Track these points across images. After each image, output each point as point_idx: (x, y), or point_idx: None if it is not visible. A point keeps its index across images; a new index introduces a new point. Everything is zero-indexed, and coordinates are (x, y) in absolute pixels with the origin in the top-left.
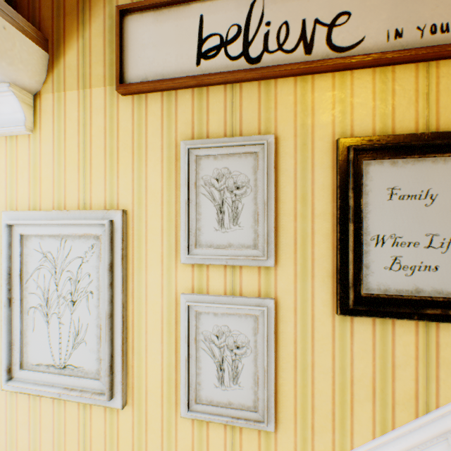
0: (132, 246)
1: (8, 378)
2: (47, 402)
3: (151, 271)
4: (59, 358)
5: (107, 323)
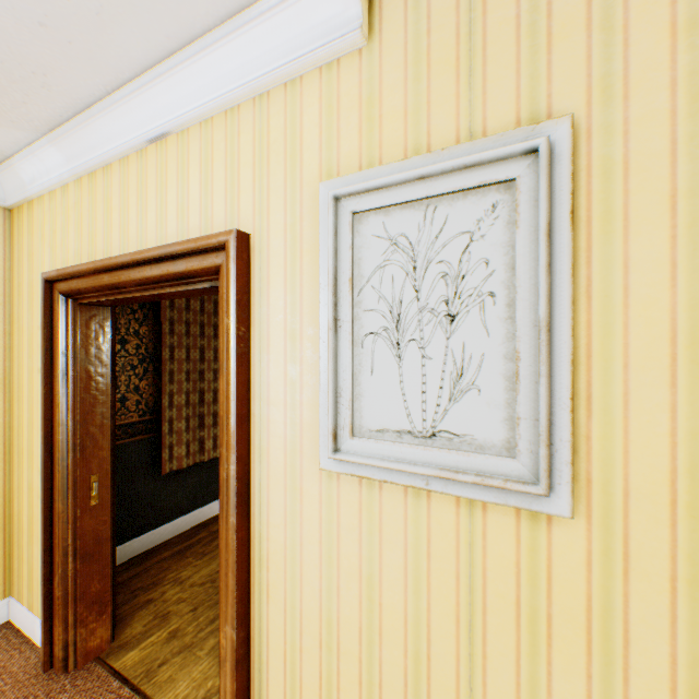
0: (586, 192)
1: (334, 448)
2: (392, 497)
3: (637, 236)
4: (420, 419)
5: (544, 340)
